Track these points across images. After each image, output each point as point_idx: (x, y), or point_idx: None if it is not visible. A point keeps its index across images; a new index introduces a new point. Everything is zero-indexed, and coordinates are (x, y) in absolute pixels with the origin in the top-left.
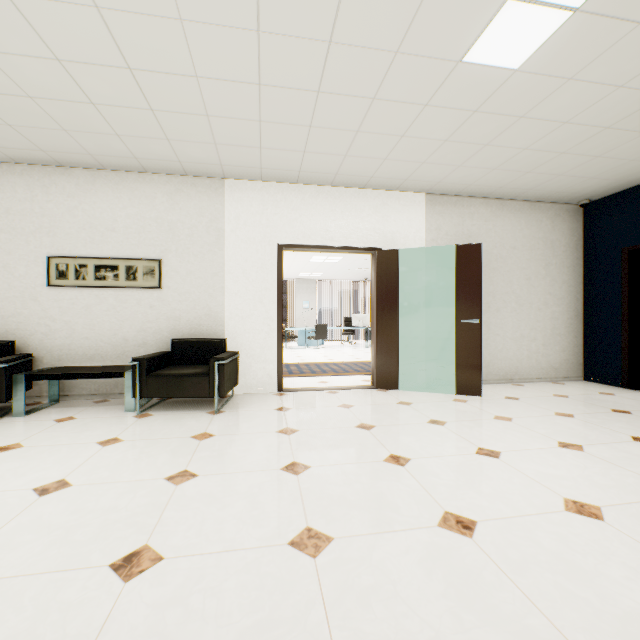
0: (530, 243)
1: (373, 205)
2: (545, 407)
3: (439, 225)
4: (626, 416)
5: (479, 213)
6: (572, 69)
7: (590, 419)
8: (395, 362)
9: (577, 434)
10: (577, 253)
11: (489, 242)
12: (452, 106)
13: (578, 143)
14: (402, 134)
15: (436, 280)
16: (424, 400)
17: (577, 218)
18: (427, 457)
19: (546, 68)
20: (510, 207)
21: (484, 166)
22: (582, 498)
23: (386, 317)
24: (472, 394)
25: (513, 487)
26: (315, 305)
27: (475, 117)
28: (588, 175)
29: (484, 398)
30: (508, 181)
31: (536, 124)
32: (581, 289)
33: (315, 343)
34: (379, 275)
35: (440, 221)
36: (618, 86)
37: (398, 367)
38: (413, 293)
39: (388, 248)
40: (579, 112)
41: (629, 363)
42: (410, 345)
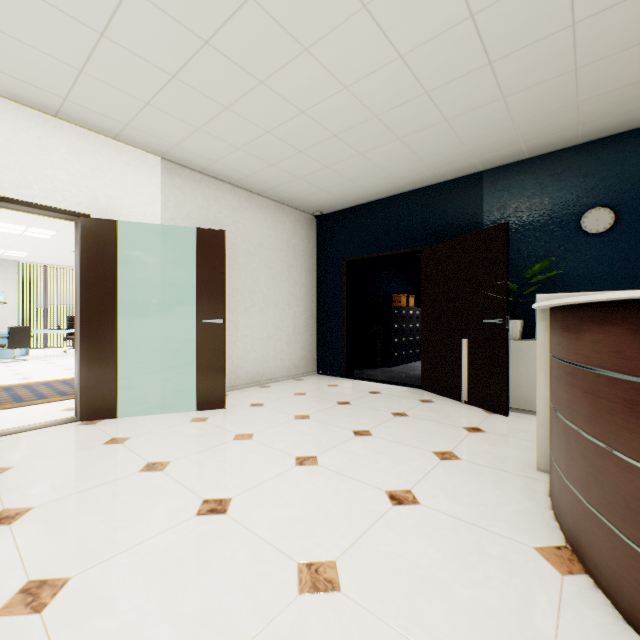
0: (276, 243)
1: (75, 148)
2: (287, 410)
3: (180, 202)
4: (348, 407)
5: (227, 200)
6: (308, 35)
7: (323, 417)
8: (112, 379)
9: (313, 441)
10: (313, 259)
11: (238, 235)
12: (173, 14)
13: (314, 145)
14: (100, 30)
15: (176, 270)
16: (151, 428)
17: (313, 227)
18: (109, 558)
19: (284, 16)
20: (258, 202)
21: (228, 140)
22: (318, 552)
23: (97, 315)
24: (216, 407)
25: (237, 573)
26: (18, 298)
27: (209, 54)
28: (321, 186)
29: (229, 410)
30: (255, 170)
31: (277, 101)
32: (316, 292)
33: (11, 354)
34: (85, 253)
35: (181, 198)
36: (345, 86)
37: (117, 386)
38: (143, 284)
39: (103, 217)
40: (314, 104)
41: (347, 356)
42: (139, 353)
